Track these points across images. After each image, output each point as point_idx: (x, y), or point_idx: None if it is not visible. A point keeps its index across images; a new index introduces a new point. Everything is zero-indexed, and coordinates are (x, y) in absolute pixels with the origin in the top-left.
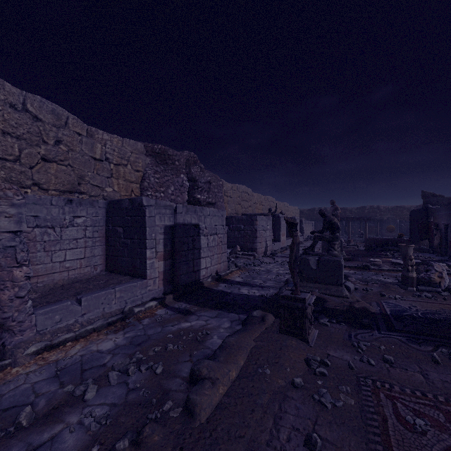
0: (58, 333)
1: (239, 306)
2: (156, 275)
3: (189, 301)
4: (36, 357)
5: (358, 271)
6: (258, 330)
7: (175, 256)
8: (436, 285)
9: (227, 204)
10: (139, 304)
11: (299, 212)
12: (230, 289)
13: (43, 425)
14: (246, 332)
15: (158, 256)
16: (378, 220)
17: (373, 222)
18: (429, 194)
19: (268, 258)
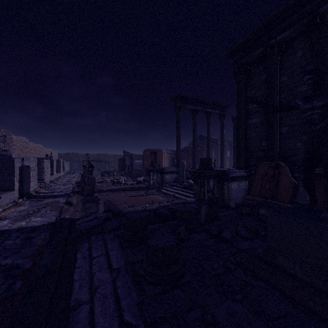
0: (0, 207)
1: (60, 196)
2: (17, 189)
3: (35, 198)
4: (3, 212)
5: (99, 184)
6: (75, 197)
7: (23, 181)
8: (121, 183)
9: (14, 150)
10: (13, 201)
11: (58, 155)
12: (48, 194)
13: (37, 213)
14: (72, 197)
15: (17, 181)
16: (107, 162)
17: (105, 162)
18: (125, 151)
19: (53, 184)
